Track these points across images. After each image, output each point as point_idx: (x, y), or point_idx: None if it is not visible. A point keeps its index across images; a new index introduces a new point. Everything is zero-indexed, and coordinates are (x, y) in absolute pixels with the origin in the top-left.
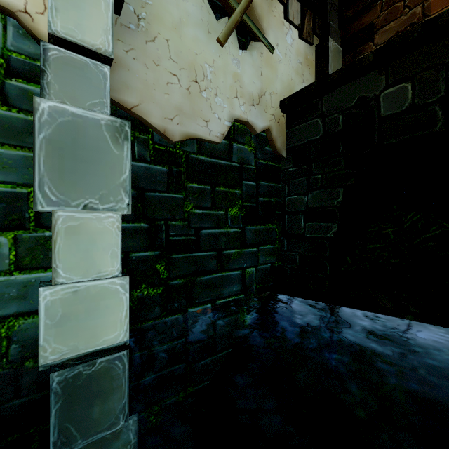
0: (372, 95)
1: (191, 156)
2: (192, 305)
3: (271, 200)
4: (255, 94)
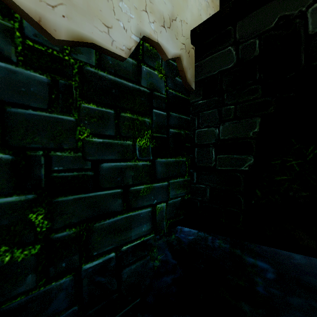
0: (297, 12)
1: (87, 68)
2: (89, 259)
3: (182, 133)
4: (165, 15)
